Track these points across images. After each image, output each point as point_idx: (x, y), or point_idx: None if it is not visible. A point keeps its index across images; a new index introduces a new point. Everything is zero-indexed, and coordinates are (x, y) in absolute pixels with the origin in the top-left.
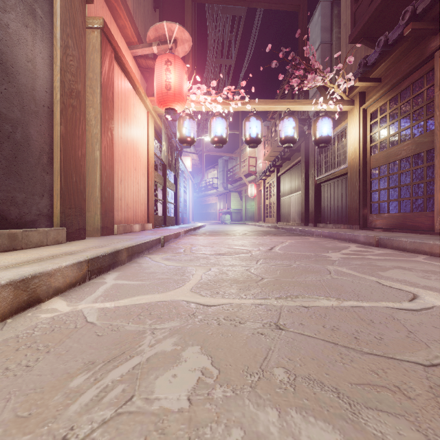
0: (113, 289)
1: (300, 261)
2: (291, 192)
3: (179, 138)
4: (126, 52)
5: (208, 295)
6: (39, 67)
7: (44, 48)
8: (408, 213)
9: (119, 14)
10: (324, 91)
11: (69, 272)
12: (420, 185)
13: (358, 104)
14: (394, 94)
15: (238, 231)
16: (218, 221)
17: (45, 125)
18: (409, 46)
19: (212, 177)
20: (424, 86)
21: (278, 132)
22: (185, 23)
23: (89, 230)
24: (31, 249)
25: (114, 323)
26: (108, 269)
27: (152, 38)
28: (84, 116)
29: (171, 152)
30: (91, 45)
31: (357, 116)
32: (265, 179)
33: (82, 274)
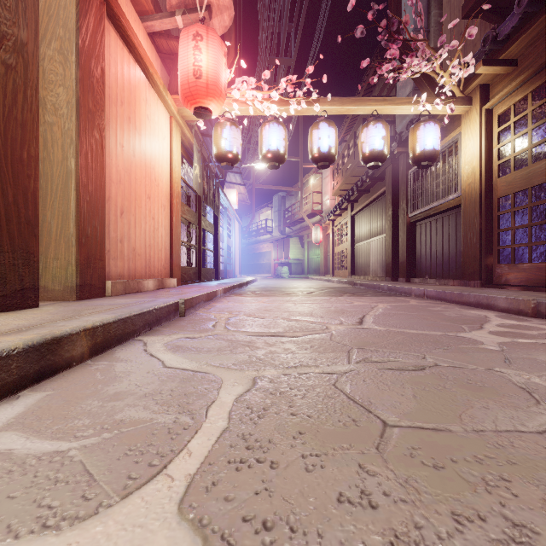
0: None
1: (432, 354)
2: (370, 235)
3: (215, 154)
4: (136, 23)
5: None
6: None
7: None
8: None
9: None
10: (427, 87)
11: None
12: None
13: (479, 103)
14: (542, 81)
15: (300, 288)
16: (273, 275)
17: None
18: None
19: (266, 219)
20: None
21: (360, 145)
22: None
23: (57, 290)
24: None
25: None
26: (19, 385)
27: (175, 2)
28: (37, 90)
29: (208, 179)
30: None
31: (477, 120)
32: (334, 220)
33: None
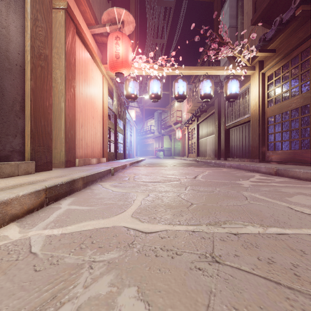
0: (65, 214)
1: (219, 188)
2: (207, 135)
3: (125, 95)
4: (86, 31)
5: (146, 221)
6: (12, 33)
7: (17, 19)
8: (297, 150)
9: (81, 1)
10: (233, 60)
11: (27, 200)
12: (307, 129)
13: (258, 70)
14: (286, 61)
15: (169, 163)
16: (155, 156)
17: (18, 80)
18: (298, 24)
19: (150, 125)
20: (310, 54)
21: (199, 90)
22: (130, 10)
23: (56, 163)
24: (2, 179)
25: (55, 254)
26: (65, 195)
27: (106, 20)
28: (51, 75)
29: (120, 106)
30: (57, 22)
31: (258, 78)
32: (188, 126)
33: (40, 201)
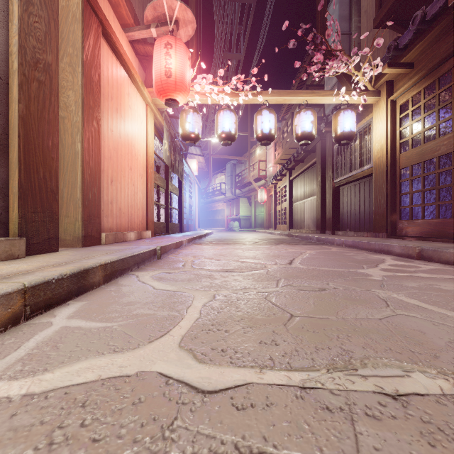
0: (54, 340)
1: (334, 282)
2: (304, 196)
3: (181, 134)
4: (121, 34)
5: (207, 359)
6: None
7: None
8: (450, 219)
9: None
10: (346, 82)
11: None
12: None
13: (385, 95)
14: (431, 80)
15: (248, 239)
16: (226, 228)
17: None
18: (452, 21)
19: (220, 182)
20: None
21: (294, 127)
22: (188, 4)
23: (68, 240)
24: None
25: None
26: (68, 297)
27: (151, 18)
28: (57, 96)
29: (174, 152)
30: (70, 14)
31: (385, 109)
32: (275, 184)
33: (12, 313)
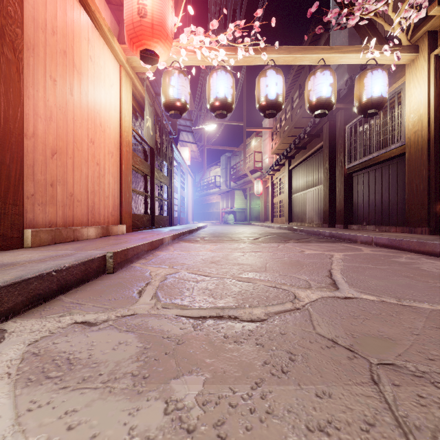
0: None
1: None
2: (307, 187)
3: (163, 102)
4: None
5: None
6: None
7: None
8: None
9: None
10: (372, 37)
11: None
12: None
13: (427, 50)
14: None
15: (245, 234)
16: (221, 221)
17: None
18: None
19: (215, 175)
20: None
21: (307, 93)
22: None
23: None
24: None
25: None
26: None
27: None
28: None
29: (160, 133)
30: None
31: (425, 67)
32: (272, 175)
33: None
